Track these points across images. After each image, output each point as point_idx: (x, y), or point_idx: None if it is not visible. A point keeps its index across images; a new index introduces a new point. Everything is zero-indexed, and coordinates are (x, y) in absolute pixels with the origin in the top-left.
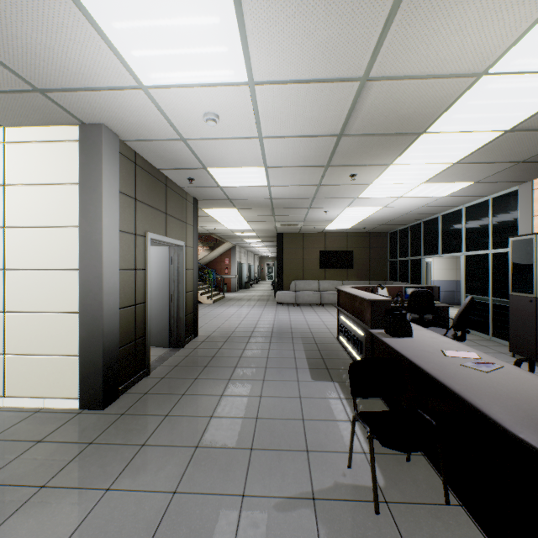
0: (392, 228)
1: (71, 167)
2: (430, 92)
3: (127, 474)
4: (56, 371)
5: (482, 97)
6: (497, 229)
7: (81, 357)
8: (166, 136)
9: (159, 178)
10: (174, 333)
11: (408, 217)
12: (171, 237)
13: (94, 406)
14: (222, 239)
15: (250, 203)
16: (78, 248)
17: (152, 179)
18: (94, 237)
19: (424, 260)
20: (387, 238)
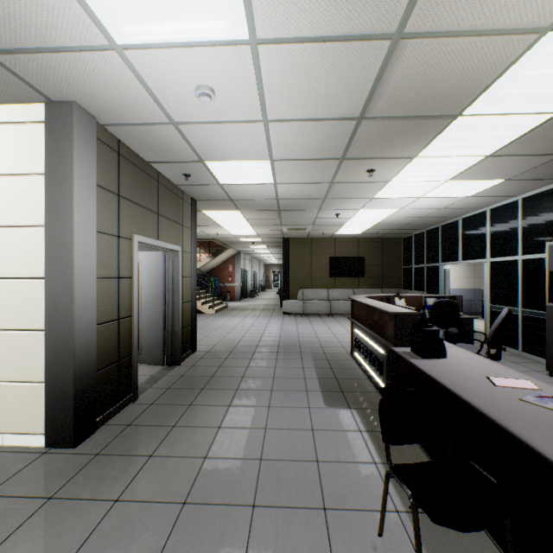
0: (406, 233)
1: (36, 154)
2: (477, 56)
3: (89, 548)
4: (18, 400)
5: (540, 65)
6: (527, 232)
7: (48, 384)
8: (153, 119)
9: (149, 173)
10: (168, 349)
11: (425, 220)
12: (164, 241)
13: (63, 443)
14: (225, 244)
15: (255, 204)
16: (44, 252)
17: (140, 173)
18: (63, 238)
19: (442, 267)
20: (401, 243)
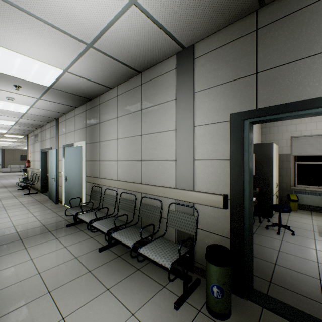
0: None
1: None
2: None
3: None
4: None
5: None
6: None
7: None
8: None
9: None
10: None
11: None
12: None
13: None
14: None
15: (0, 146)
16: None
17: None
18: None
19: None
20: None
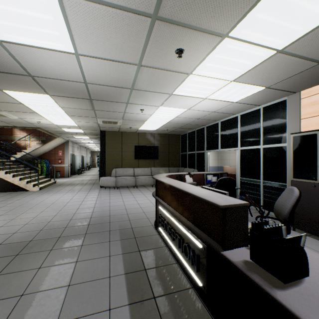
0: (184, 131)
1: None
2: None
3: None
4: None
5: None
6: (267, 130)
7: None
8: None
9: None
10: None
11: (199, 122)
12: None
13: None
14: (52, 134)
15: (62, 86)
16: None
17: None
18: None
19: (207, 153)
20: (180, 138)
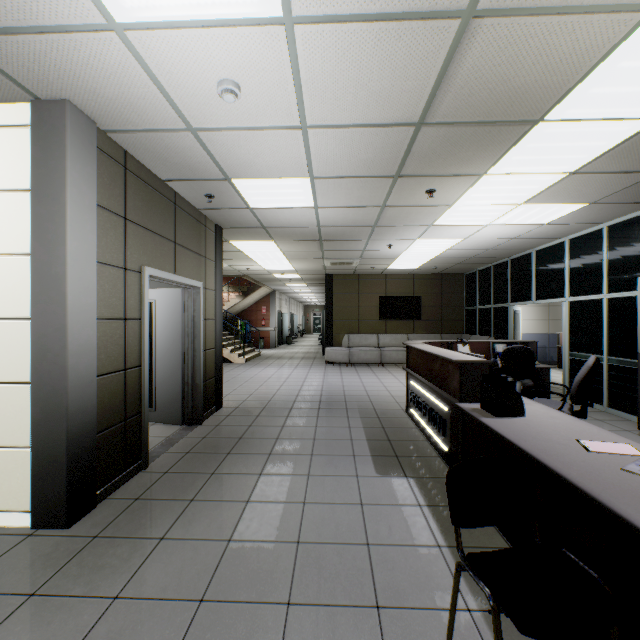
0: (470, 268)
1: (21, 165)
2: (567, 42)
3: None
4: None
5: None
6: (614, 266)
7: (35, 450)
8: (166, 124)
9: (164, 193)
10: (188, 405)
11: (492, 253)
12: (182, 275)
13: (54, 523)
14: (257, 282)
15: (292, 232)
16: (31, 286)
17: (153, 193)
18: (54, 270)
19: (512, 308)
20: (464, 281)
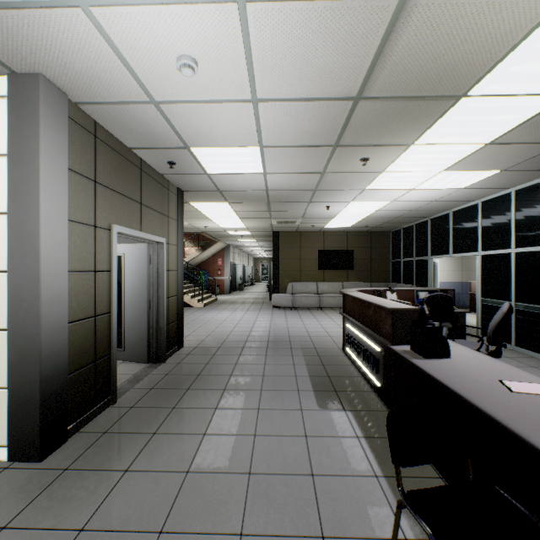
0: (395, 226)
1: None
2: (494, 21)
3: None
4: None
5: None
6: (521, 225)
7: (11, 391)
8: (131, 96)
9: (131, 159)
10: (153, 345)
11: (415, 213)
12: (147, 232)
13: (28, 457)
14: (214, 238)
15: (244, 195)
16: (7, 242)
17: (121, 159)
18: (28, 227)
19: (431, 260)
20: (390, 237)
